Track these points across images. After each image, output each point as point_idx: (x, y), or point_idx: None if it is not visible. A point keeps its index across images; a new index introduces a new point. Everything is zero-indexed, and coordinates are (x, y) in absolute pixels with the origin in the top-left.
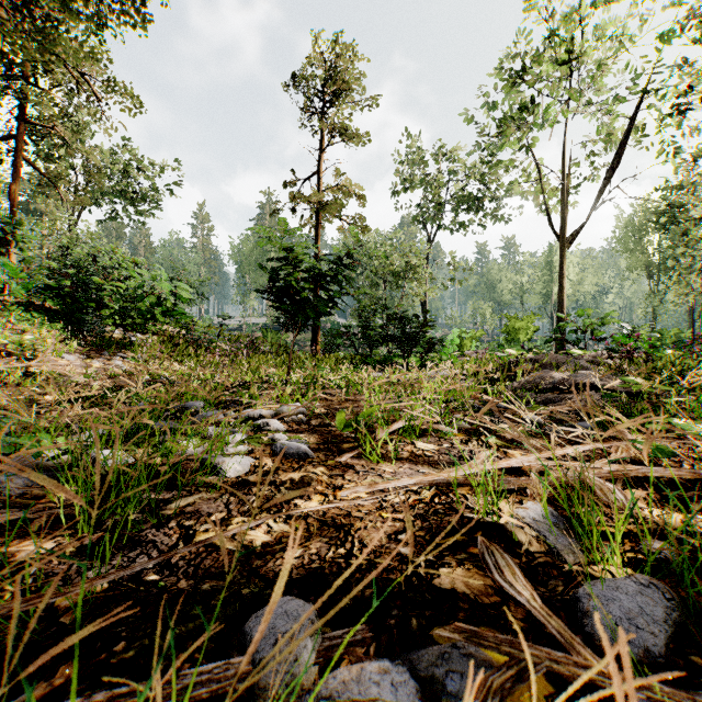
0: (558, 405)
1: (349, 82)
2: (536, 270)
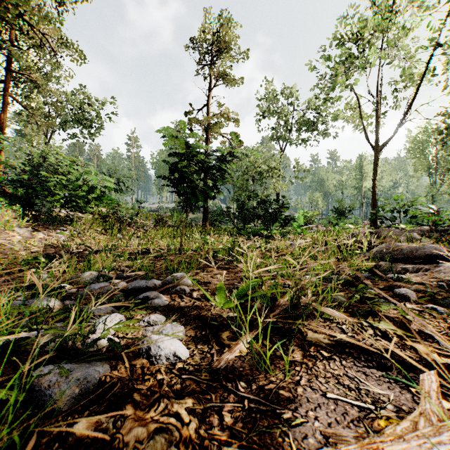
0: (417, 275)
1: (228, 42)
2: (352, 171)
